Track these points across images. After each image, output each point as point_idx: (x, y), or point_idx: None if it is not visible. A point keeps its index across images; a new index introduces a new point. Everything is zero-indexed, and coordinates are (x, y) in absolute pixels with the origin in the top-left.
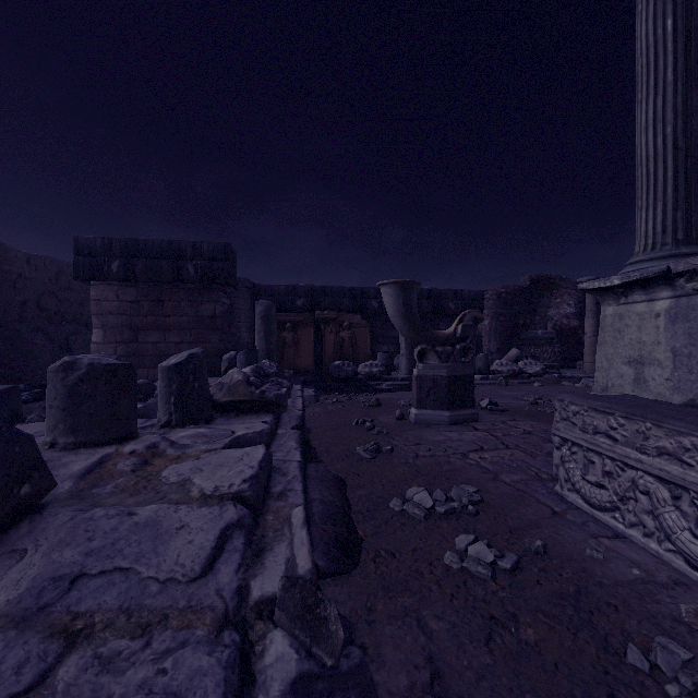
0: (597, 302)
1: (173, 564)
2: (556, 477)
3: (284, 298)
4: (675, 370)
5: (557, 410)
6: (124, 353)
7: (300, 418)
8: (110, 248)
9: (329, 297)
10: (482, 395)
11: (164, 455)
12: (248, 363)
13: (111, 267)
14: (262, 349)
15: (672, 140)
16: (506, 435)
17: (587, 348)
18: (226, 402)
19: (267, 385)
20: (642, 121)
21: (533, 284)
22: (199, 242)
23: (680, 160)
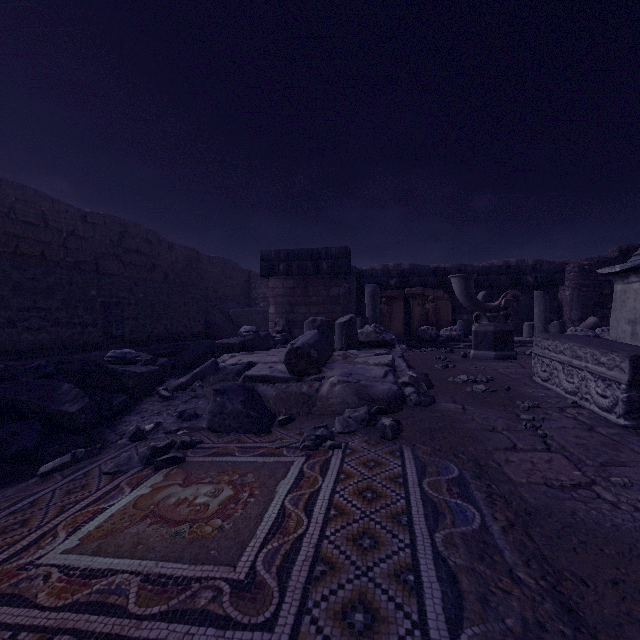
0: None
1: (374, 374)
2: (534, 373)
3: (380, 279)
4: None
5: (534, 341)
6: (286, 320)
7: (402, 354)
8: (279, 256)
9: (416, 276)
10: None
11: (350, 357)
12: (362, 326)
13: (279, 268)
14: (370, 317)
15: None
16: (529, 365)
17: None
18: (365, 342)
19: (384, 334)
20: None
21: (623, 254)
22: (329, 248)
23: None
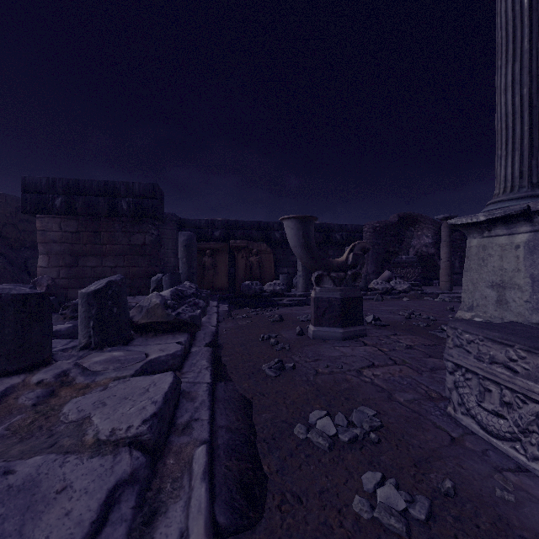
0: (450, 235)
1: None
2: (449, 399)
3: (204, 230)
4: (534, 293)
5: (450, 337)
6: (66, 276)
7: (213, 334)
8: (54, 186)
9: (241, 229)
10: (365, 310)
11: (72, 384)
12: (172, 284)
13: (55, 203)
14: (184, 272)
15: (528, 99)
16: (392, 350)
17: (442, 270)
18: (144, 324)
19: (184, 307)
20: (502, 84)
21: (400, 220)
22: (131, 183)
23: (534, 116)
